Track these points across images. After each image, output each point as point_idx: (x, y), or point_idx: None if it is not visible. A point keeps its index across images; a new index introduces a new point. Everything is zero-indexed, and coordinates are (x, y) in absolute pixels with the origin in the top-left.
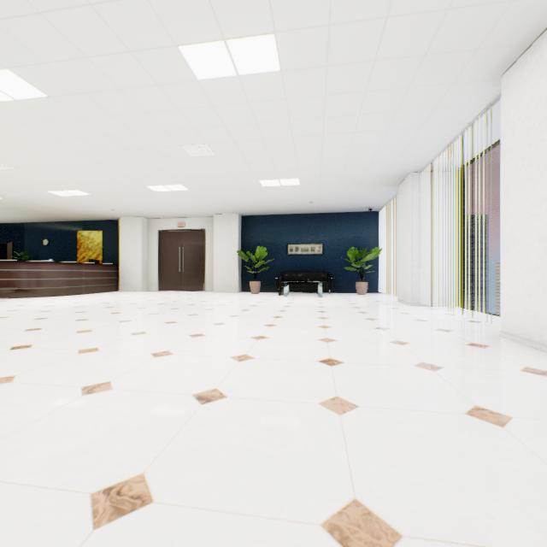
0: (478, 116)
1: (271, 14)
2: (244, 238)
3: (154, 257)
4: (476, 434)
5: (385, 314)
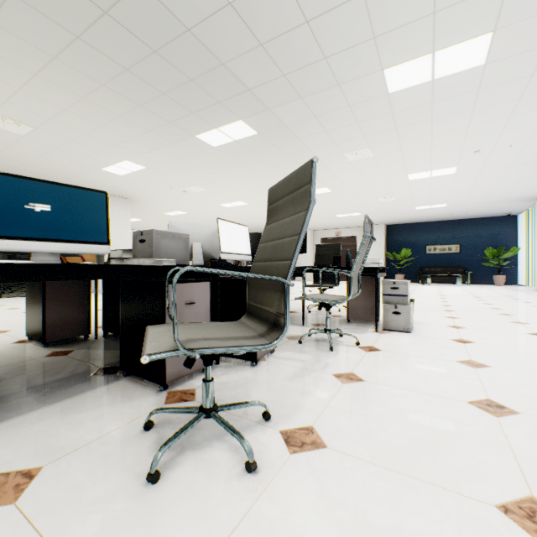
0: None
1: (457, 164)
2: (387, 242)
3: None
4: None
5: (520, 295)
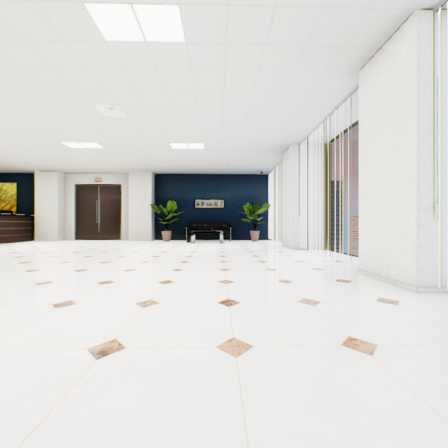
0: (341, 102)
1: None
2: (156, 193)
3: (71, 209)
4: (352, 365)
5: (273, 256)
